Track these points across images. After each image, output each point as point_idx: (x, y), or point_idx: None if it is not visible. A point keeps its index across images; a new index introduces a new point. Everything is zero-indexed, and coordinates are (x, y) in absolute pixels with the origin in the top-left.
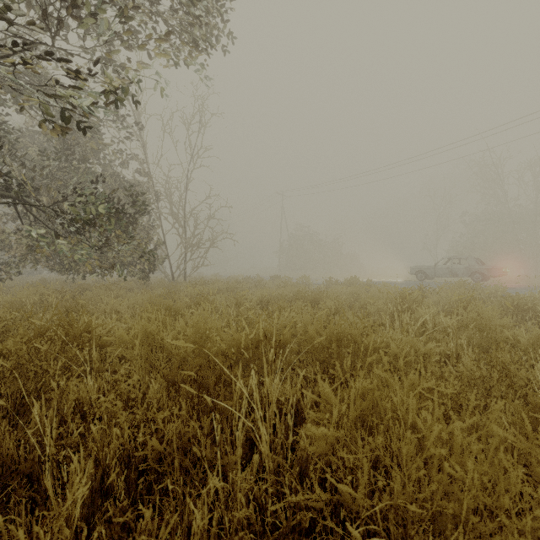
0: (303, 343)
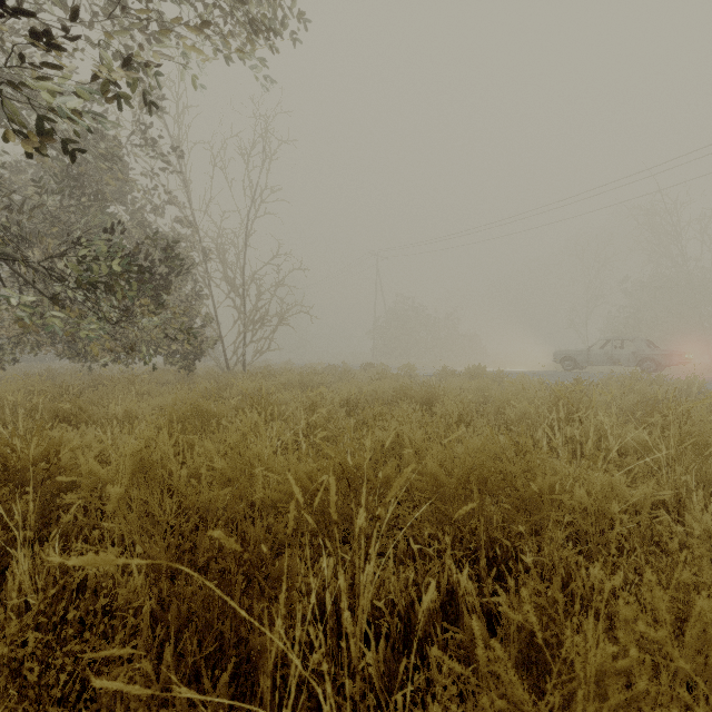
0: (416, 484)
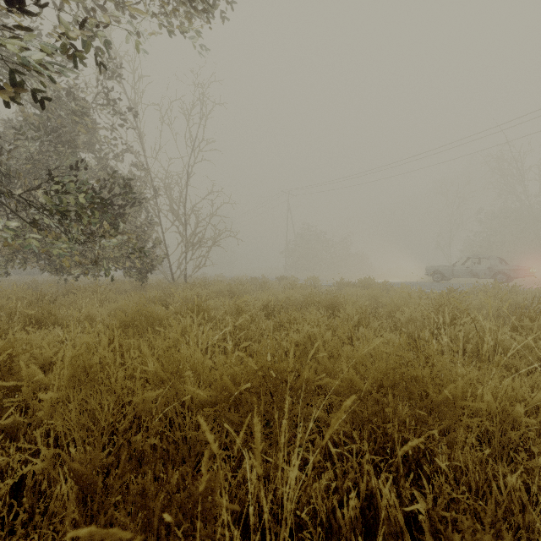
0: (331, 386)
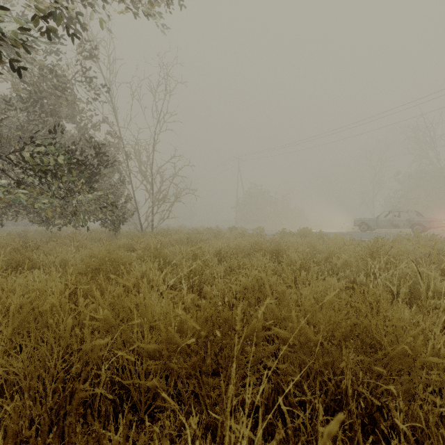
0: (279, 334)
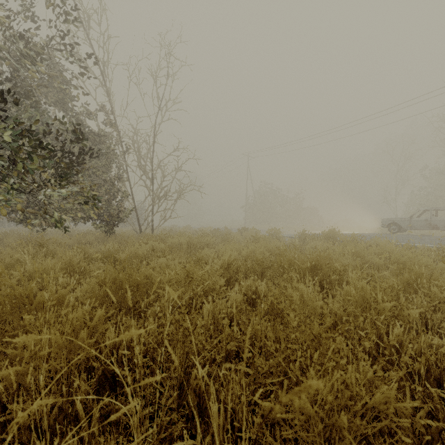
0: None
